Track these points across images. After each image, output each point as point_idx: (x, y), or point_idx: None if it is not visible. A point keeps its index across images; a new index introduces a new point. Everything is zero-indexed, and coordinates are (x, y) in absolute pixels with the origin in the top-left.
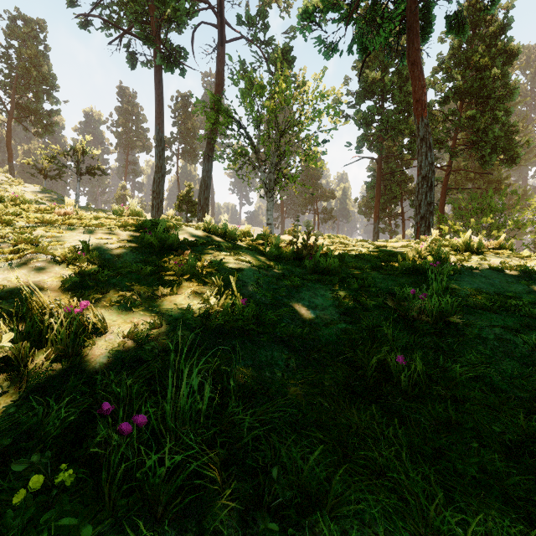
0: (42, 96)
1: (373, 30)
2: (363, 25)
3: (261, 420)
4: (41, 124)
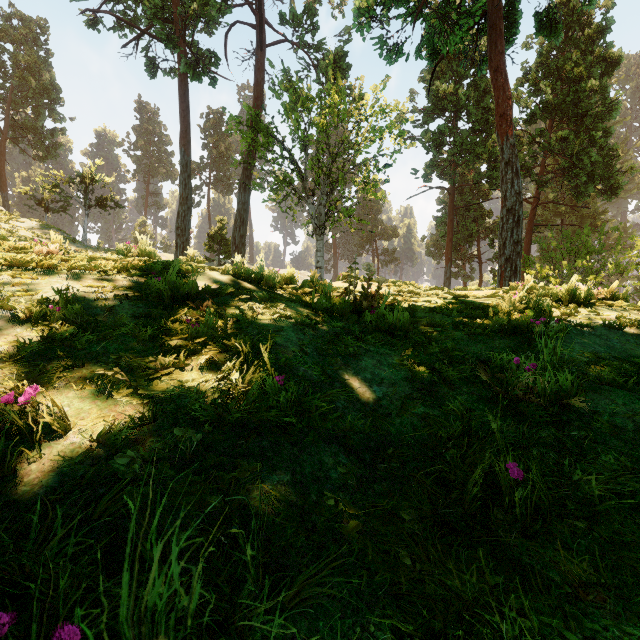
0: (43, 112)
1: (446, 28)
2: (434, 23)
3: (301, 595)
4: (42, 146)
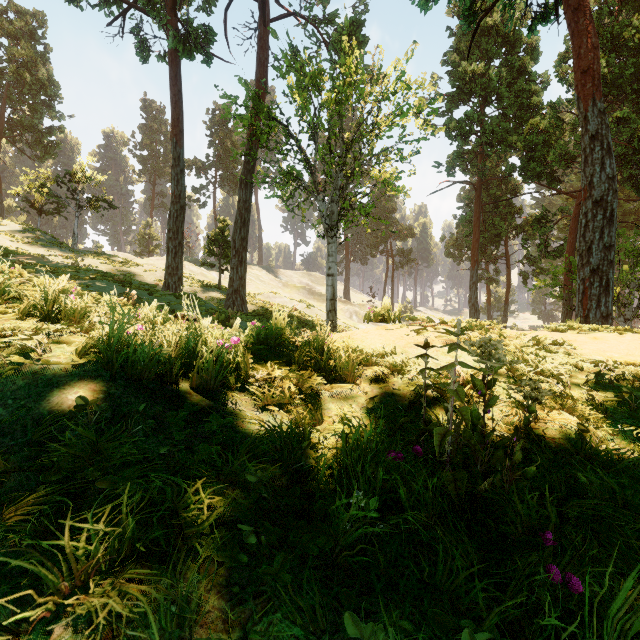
0: (39, 109)
1: None
2: None
3: None
4: (40, 145)
